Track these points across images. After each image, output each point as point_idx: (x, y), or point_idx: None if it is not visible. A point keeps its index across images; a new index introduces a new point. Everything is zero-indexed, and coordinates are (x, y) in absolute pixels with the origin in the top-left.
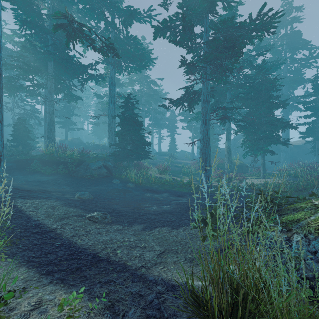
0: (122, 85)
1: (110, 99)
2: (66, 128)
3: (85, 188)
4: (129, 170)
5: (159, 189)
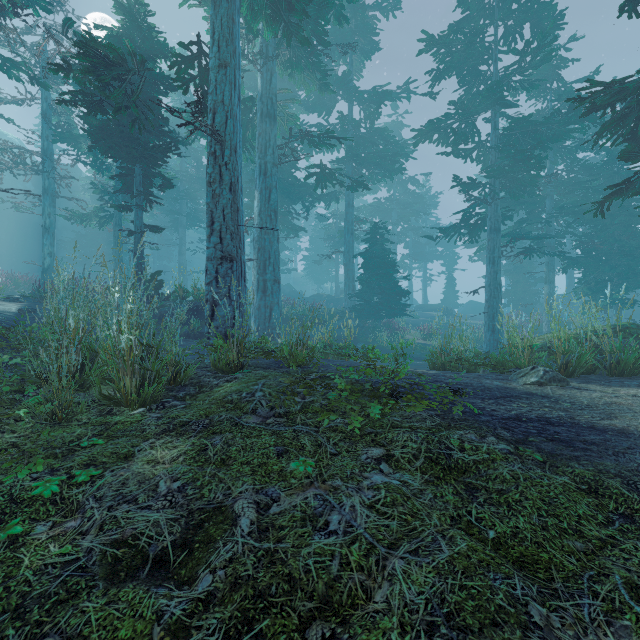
0: (359, 195)
1: (346, 229)
2: None
3: None
4: (378, 332)
5: (422, 357)
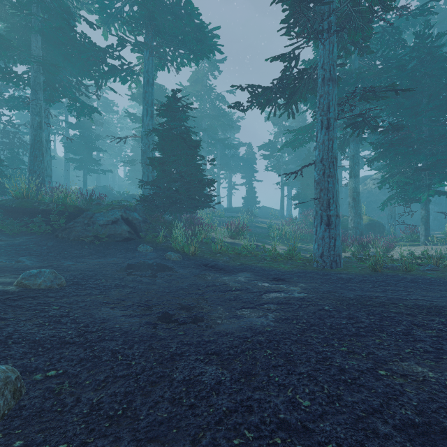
0: None
1: (145, 110)
2: (84, 170)
3: (72, 261)
4: (174, 229)
5: (231, 263)
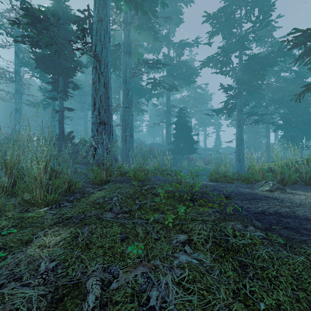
0: (173, 94)
1: (167, 110)
2: None
3: None
4: (182, 161)
5: (204, 174)
